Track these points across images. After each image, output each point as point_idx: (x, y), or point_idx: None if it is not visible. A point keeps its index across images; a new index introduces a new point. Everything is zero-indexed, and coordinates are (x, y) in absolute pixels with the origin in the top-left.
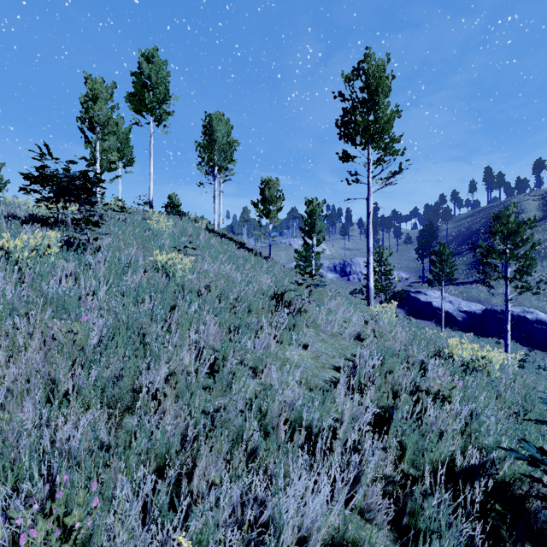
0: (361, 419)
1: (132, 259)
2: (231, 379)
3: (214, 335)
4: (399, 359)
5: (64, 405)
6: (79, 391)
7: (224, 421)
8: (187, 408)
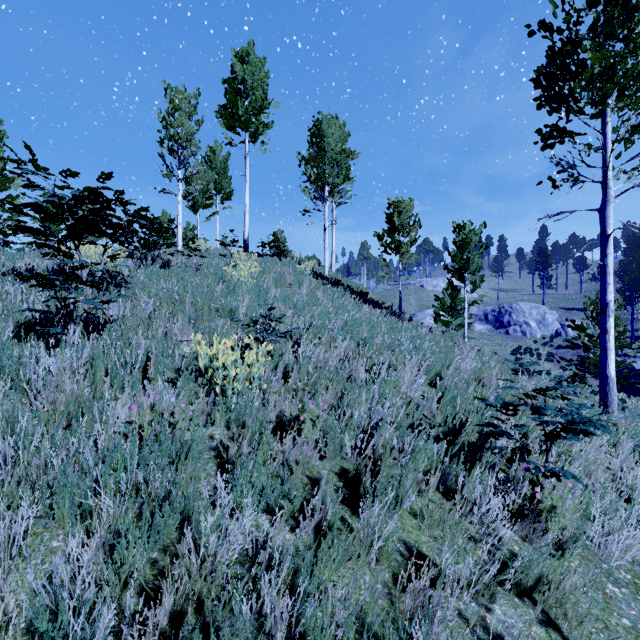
0: None
1: (153, 350)
2: None
3: None
4: None
5: None
6: None
7: None
8: None
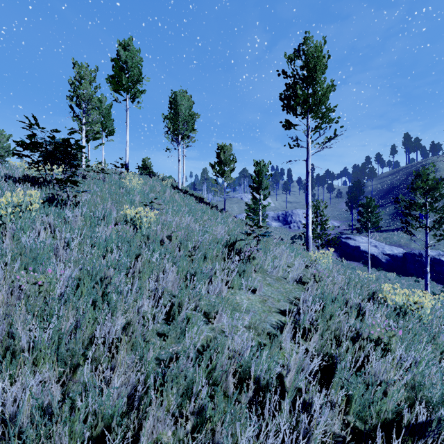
0: (307, 368)
1: (106, 213)
2: (184, 327)
3: (173, 282)
4: (338, 304)
5: (13, 365)
6: (34, 347)
7: (174, 377)
8: (139, 361)
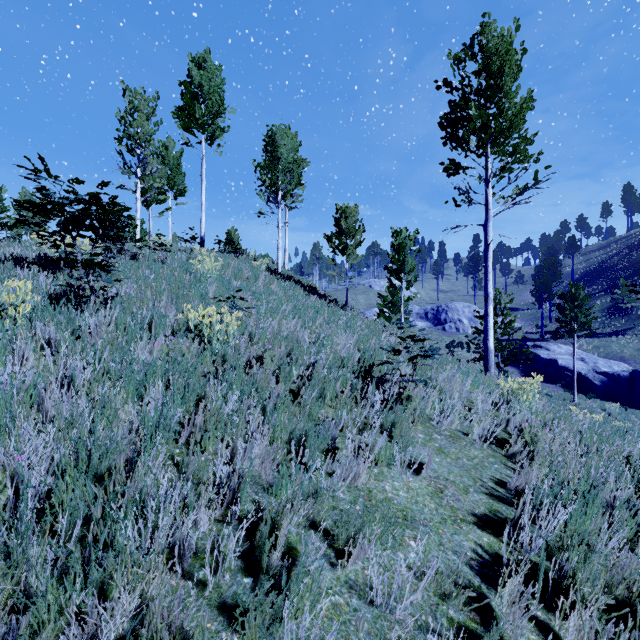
0: None
1: (154, 316)
2: (283, 599)
3: (262, 457)
4: (595, 506)
5: None
6: None
7: None
8: None
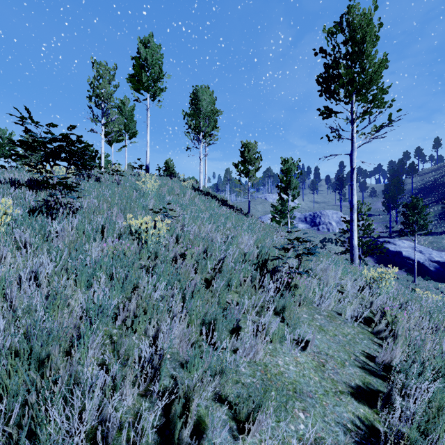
0: None
1: (106, 223)
2: None
3: (180, 337)
4: None
5: None
6: None
7: None
8: None
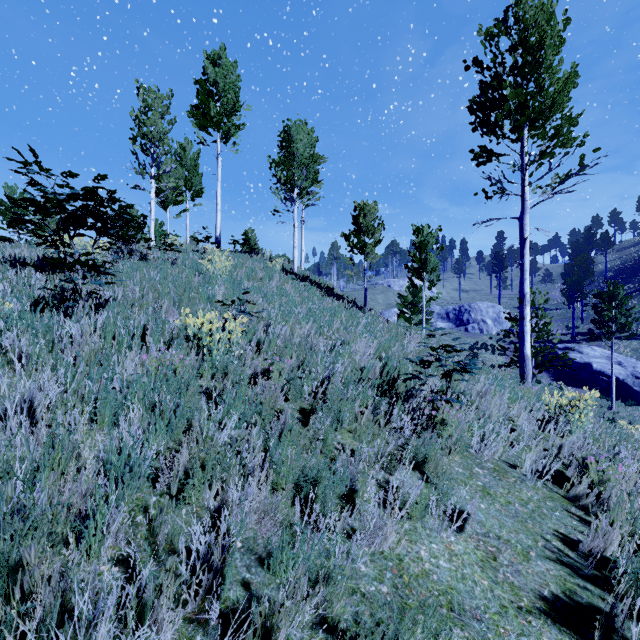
0: None
1: (149, 322)
2: None
3: (258, 512)
4: None
5: None
6: None
7: None
8: None
